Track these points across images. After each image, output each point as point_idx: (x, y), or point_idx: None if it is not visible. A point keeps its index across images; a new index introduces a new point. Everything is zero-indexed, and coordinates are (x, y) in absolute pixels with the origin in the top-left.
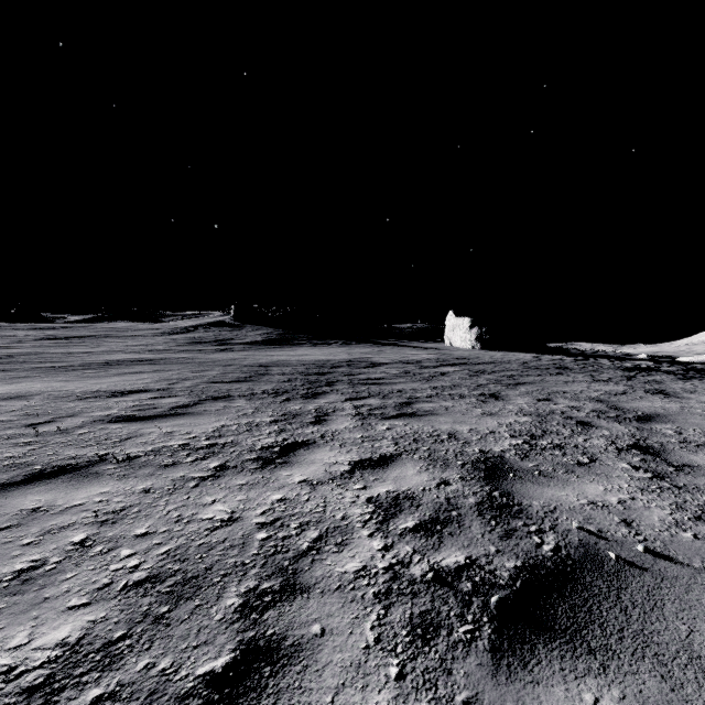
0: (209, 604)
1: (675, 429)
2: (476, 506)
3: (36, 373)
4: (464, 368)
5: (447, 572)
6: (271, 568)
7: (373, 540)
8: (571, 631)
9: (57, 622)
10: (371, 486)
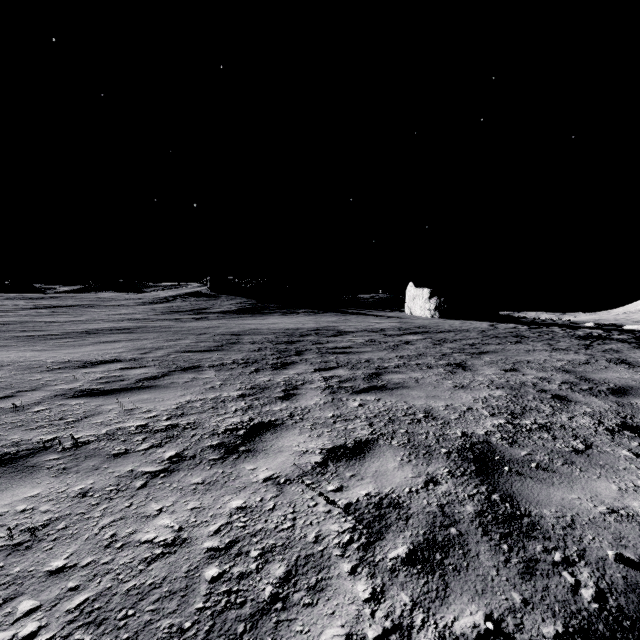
0: None
1: None
2: (477, 517)
3: (14, 343)
4: (426, 336)
5: None
6: None
7: (357, 581)
8: None
9: None
10: (348, 486)
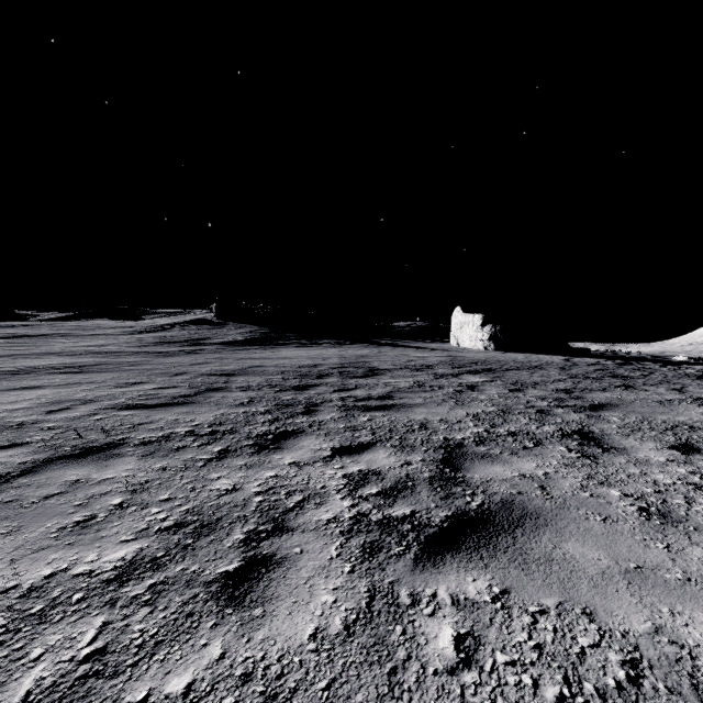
0: None
1: None
2: None
3: None
4: (493, 377)
5: None
6: None
7: None
8: None
9: None
10: None
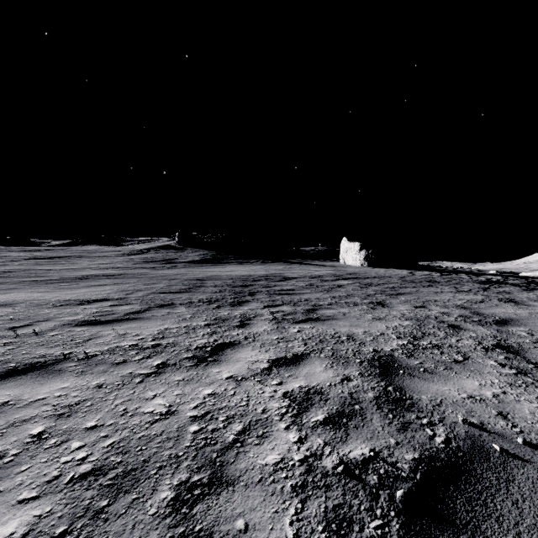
0: (145, 497)
1: (528, 331)
2: (375, 400)
3: (22, 286)
4: (355, 281)
5: (355, 464)
6: (201, 461)
7: (290, 432)
8: (471, 526)
9: (6, 517)
10: (286, 382)
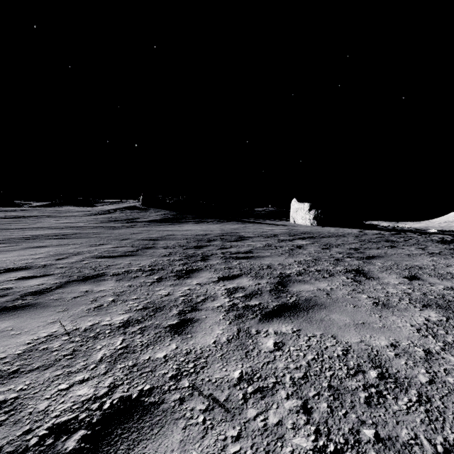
0: None
1: None
2: None
3: None
4: (313, 241)
5: None
6: None
7: None
8: None
9: None
10: None
